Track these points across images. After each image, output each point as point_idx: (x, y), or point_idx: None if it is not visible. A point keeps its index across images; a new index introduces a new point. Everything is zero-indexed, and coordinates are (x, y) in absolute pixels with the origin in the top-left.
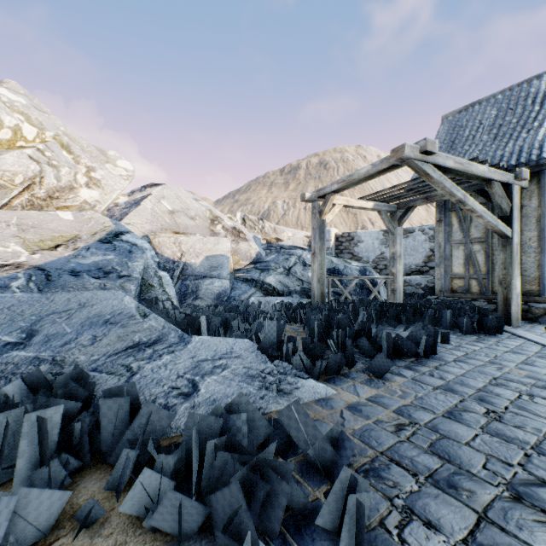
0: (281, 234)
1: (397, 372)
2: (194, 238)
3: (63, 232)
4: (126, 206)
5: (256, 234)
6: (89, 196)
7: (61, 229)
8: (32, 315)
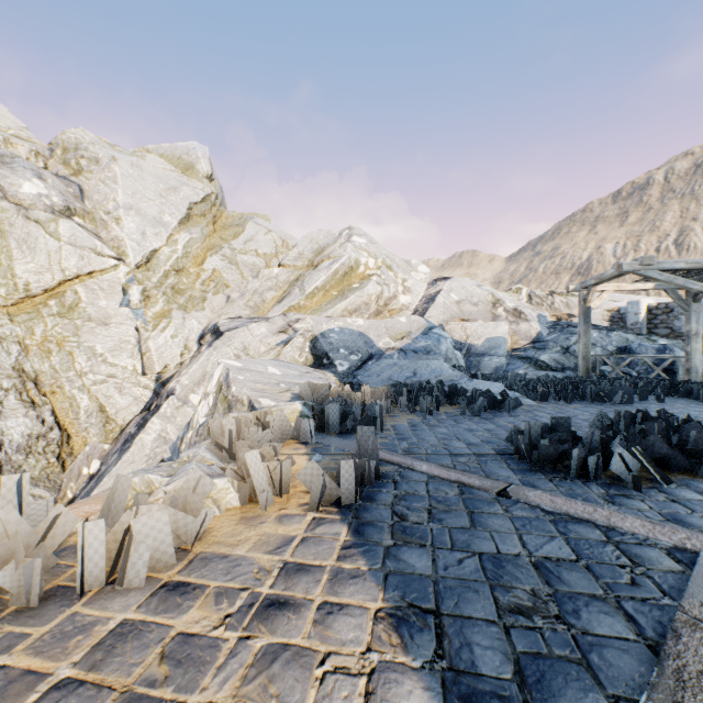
0: (574, 308)
1: (585, 405)
2: (476, 324)
3: (403, 330)
4: (425, 302)
5: (542, 311)
6: (404, 300)
7: (402, 328)
8: (412, 368)
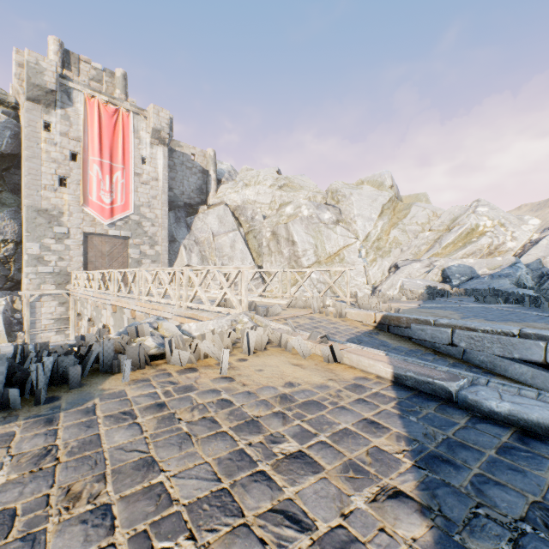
0: None
1: None
2: None
3: (497, 264)
4: (531, 244)
5: None
6: (510, 245)
7: (497, 263)
8: (488, 283)
